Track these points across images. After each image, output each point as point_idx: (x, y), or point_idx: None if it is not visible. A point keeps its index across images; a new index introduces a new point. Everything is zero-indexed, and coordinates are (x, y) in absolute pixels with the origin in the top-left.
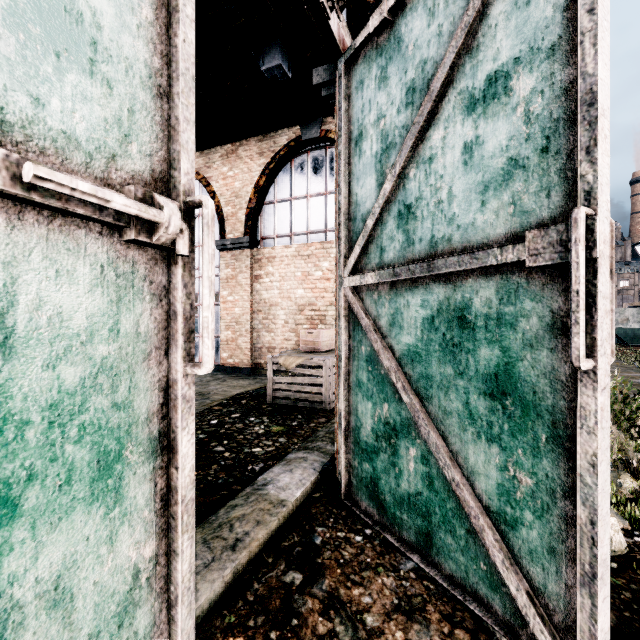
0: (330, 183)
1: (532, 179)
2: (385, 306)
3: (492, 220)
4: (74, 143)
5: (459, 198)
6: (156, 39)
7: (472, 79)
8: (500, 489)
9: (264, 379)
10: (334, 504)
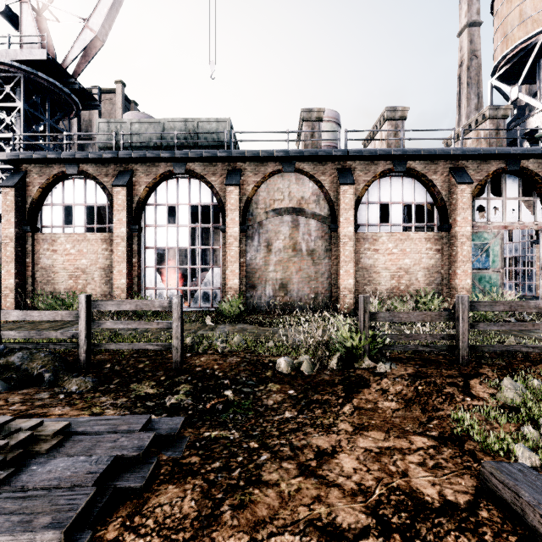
0: None
1: None
2: None
3: None
4: (494, 268)
5: None
6: (499, 257)
7: None
8: None
9: None
10: None
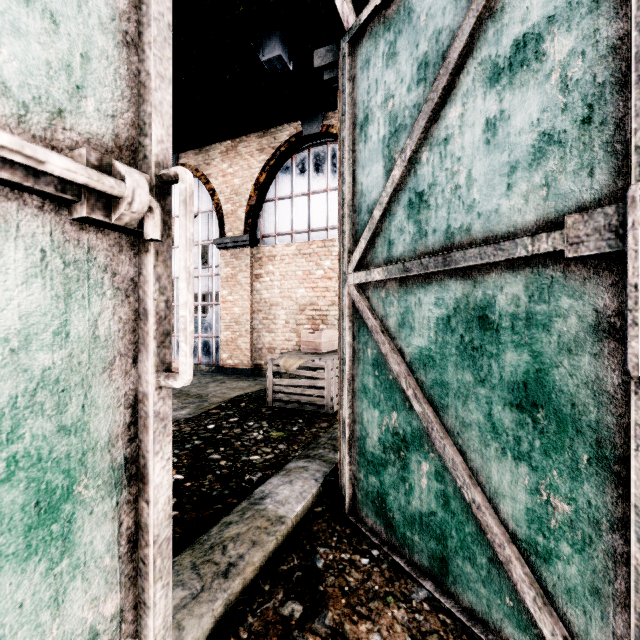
0: (332, 180)
1: (570, 156)
2: (394, 305)
3: (520, 205)
4: None
5: (480, 182)
6: None
7: (496, 46)
8: (530, 515)
9: (264, 381)
10: (337, 520)
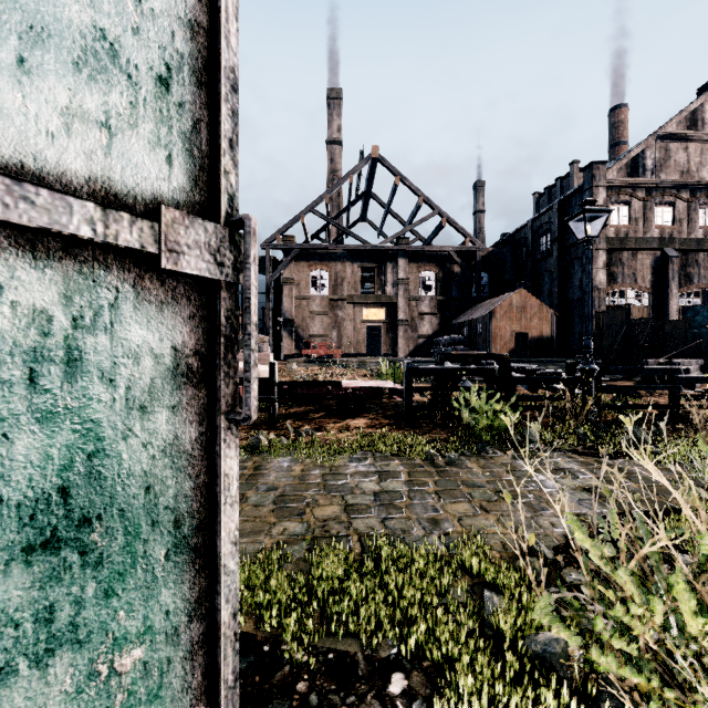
0: None
1: (145, 113)
2: None
3: (54, 127)
4: None
5: None
6: None
7: None
8: None
9: None
10: None
